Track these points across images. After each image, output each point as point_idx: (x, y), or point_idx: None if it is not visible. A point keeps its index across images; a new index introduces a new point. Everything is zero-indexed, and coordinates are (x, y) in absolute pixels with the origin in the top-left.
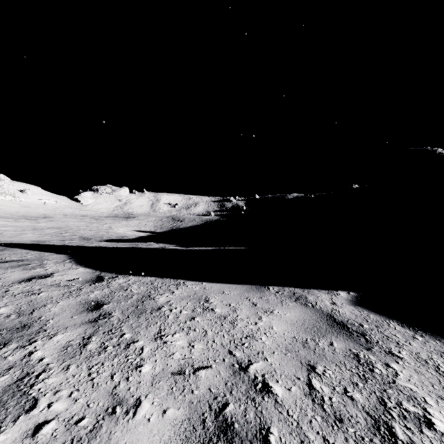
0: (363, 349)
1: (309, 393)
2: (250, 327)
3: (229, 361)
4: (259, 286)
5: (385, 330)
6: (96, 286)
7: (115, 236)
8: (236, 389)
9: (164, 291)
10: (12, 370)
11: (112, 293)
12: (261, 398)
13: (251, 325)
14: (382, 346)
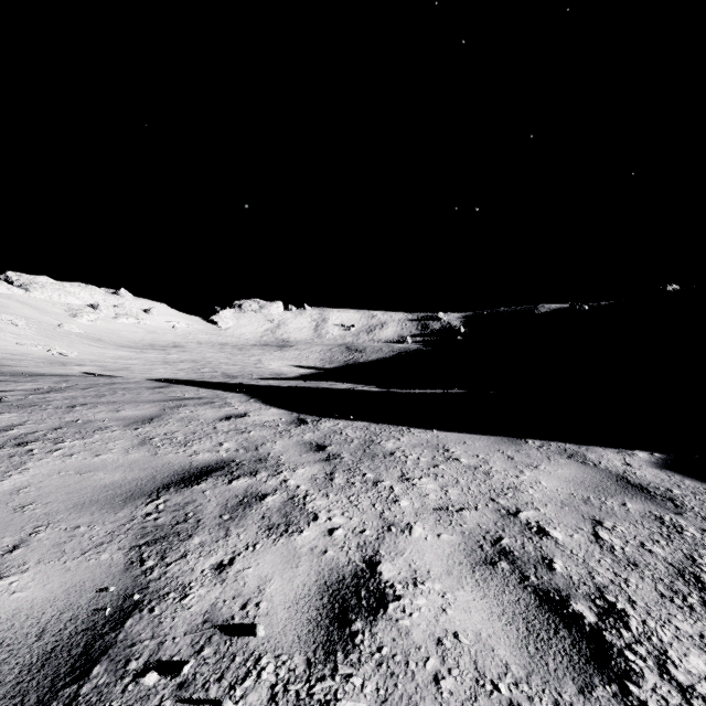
0: (670, 513)
1: (595, 541)
2: (511, 480)
3: (493, 507)
4: (513, 439)
5: None
6: (304, 428)
7: (268, 373)
8: (509, 529)
9: (387, 437)
10: (278, 491)
11: (328, 436)
12: (538, 538)
13: (511, 477)
14: (699, 513)
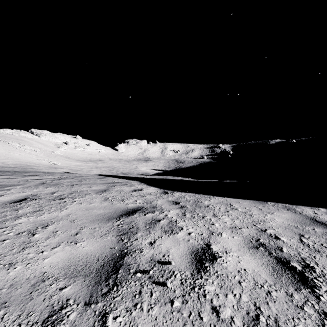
0: None
1: (300, 242)
2: (261, 218)
3: (255, 228)
4: (261, 201)
5: None
6: (167, 195)
7: (141, 172)
8: (262, 236)
9: (204, 199)
10: (164, 219)
11: (178, 199)
12: (275, 240)
13: (261, 217)
14: None
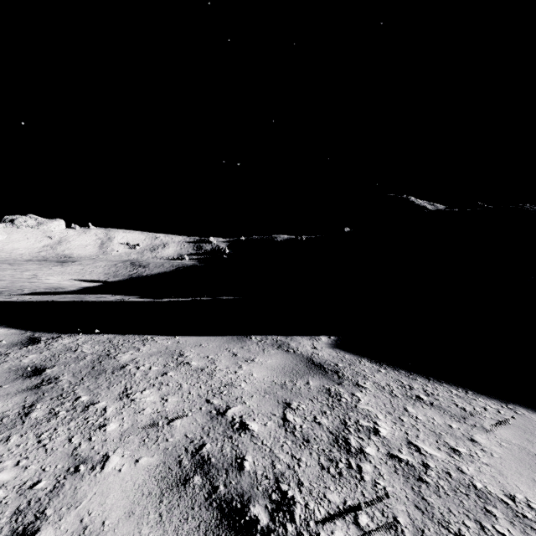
0: (335, 384)
1: (283, 424)
2: (230, 376)
3: (206, 409)
4: (241, 337)
5: (356, 367)
6: (30, 349)
7: (43, 287)
8: (214, 431)
9: (127, 348)
10: None
11: (56, 356)
12: (238, 435)
13: (231, 374)
14: (351, 380)
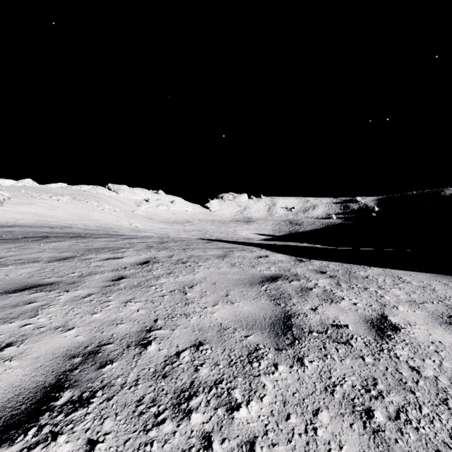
0: None
1: None
2: (450, 294)
3: (442, 304)
4: (444, 275)
5: None
6: (304, 263)
7: (242, 238)
8: None
9: (357, 270)
10: (316, 287)
11: (322, 268)
12: None
13: (450, 293)
14: None
